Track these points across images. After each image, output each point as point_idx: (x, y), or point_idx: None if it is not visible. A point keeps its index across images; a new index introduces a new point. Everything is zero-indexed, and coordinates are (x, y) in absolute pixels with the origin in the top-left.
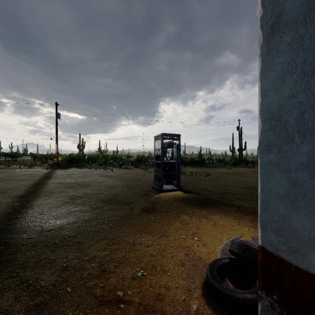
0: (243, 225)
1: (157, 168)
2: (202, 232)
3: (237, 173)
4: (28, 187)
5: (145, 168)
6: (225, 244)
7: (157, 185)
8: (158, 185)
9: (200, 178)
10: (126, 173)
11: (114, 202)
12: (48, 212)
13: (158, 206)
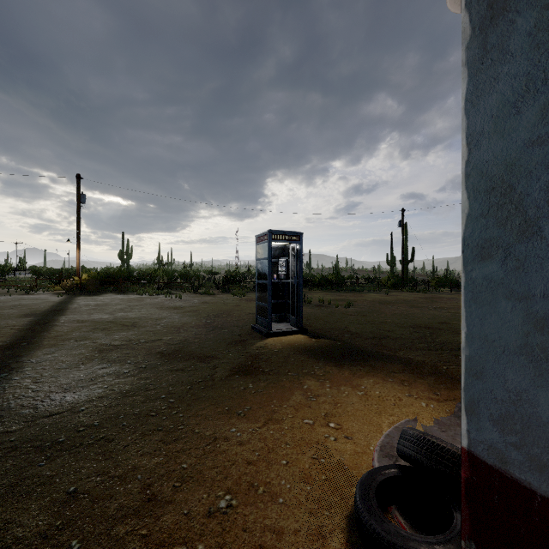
0: (417, 397)
1: (260, 292)
2: (342, 411)
3: (401, 301)
4: (18, 329)
5: (240, 292)
6: (386, 435)
7: (260, 324)
8: (263, 323)
9: (336, 311)
10: (205, 301)
11: (182, 356)
12: (53, 378)
13: (262, 363)
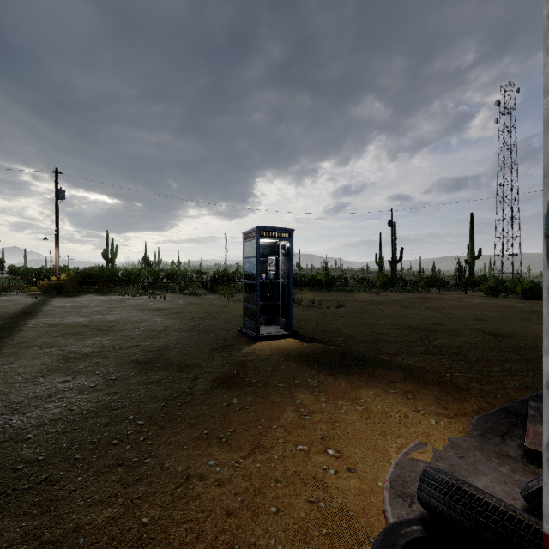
0: (424, 412)
1: (248, 293)
2: (342, 433)
3: (392, 302)
4: None
5: (228, 293)
6: (395, 464)
7: (248, 328)
8: (251, 327)
9: (327, 312)
10: (191, 302)
11: (159, 365)
12: (2, 395)
13: (249, 372)
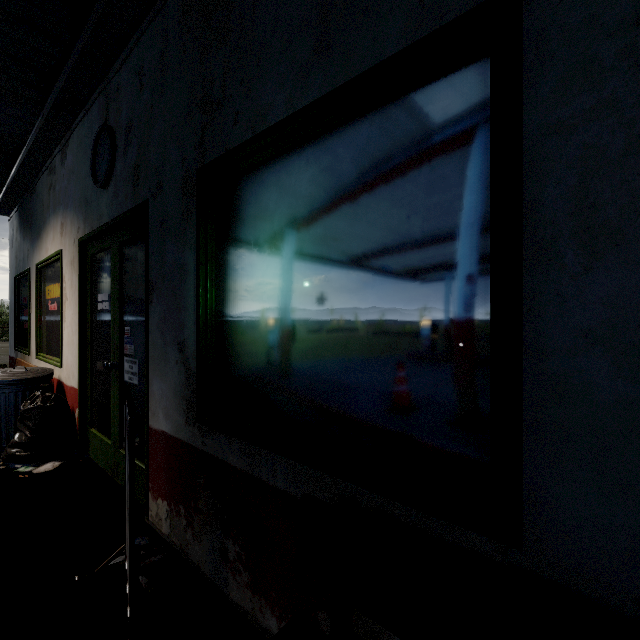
0: None
1: None
2: None
3: None
4: None
5: None
6: None
7: None
8: None
9: None
10: (2, 346)
11: None
12: None
13: None
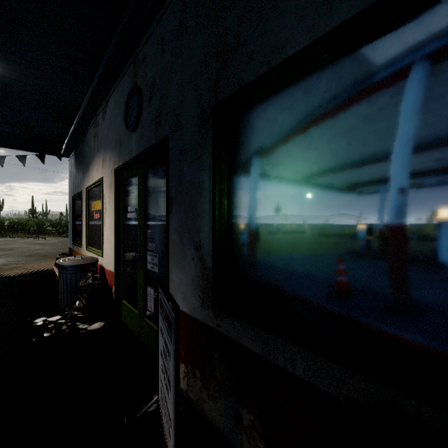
0: None
1: None
2: None
3: None
4: None
5: None
6: None
7: None
8: None
9: None
10: (63, 241)
11: (35, 256)
12: None
13: None
